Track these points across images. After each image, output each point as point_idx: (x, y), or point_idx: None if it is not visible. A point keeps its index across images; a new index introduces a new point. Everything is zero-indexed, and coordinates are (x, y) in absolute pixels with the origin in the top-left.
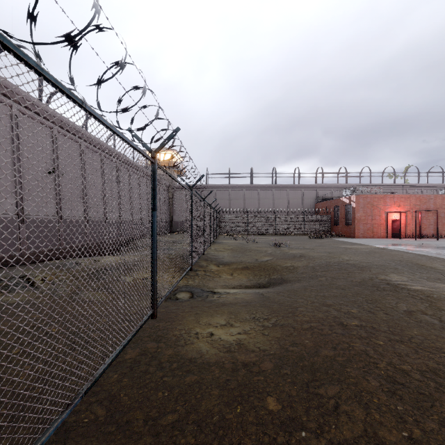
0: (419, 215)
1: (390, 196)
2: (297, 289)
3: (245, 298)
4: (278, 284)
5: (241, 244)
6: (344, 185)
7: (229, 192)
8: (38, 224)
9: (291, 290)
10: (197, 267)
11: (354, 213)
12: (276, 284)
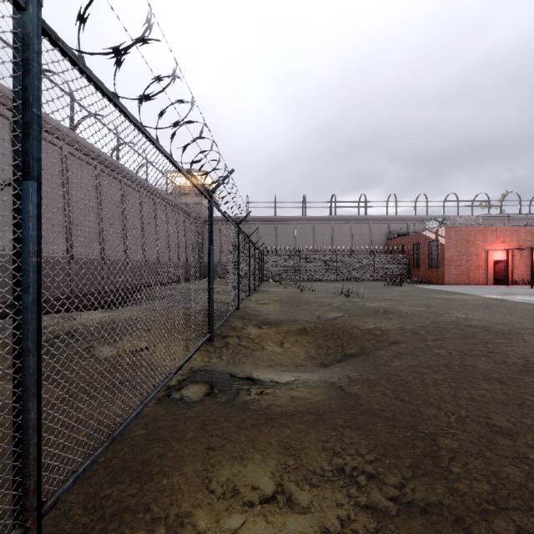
0: (533, 253)
1: (491, 229)
2: (405, 378)
3: (311, 399)
4: (360, 360)
5: (293, 293)
6: (424, 217)
7: (276, 227)
8: None
9: (395, 379)
10: (228, 329)
11: (443, 251)
12: (357, 360)
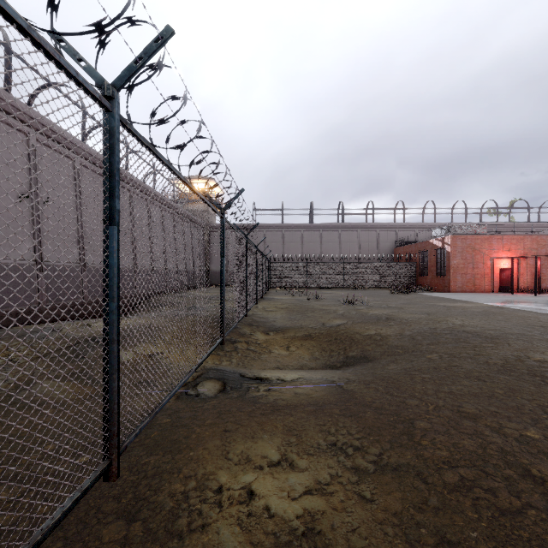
0: (538, 262)
1: (497, 237)
2: (397, 377)
3: (313, 394)
4: (360, 363)
5: (300, 301)
6: (432, 224)
7: (283, 234)
8: (2, 271)
9: (388, 378)
10: (237, 335)
11: (449, 259)
12: (357, 363)
